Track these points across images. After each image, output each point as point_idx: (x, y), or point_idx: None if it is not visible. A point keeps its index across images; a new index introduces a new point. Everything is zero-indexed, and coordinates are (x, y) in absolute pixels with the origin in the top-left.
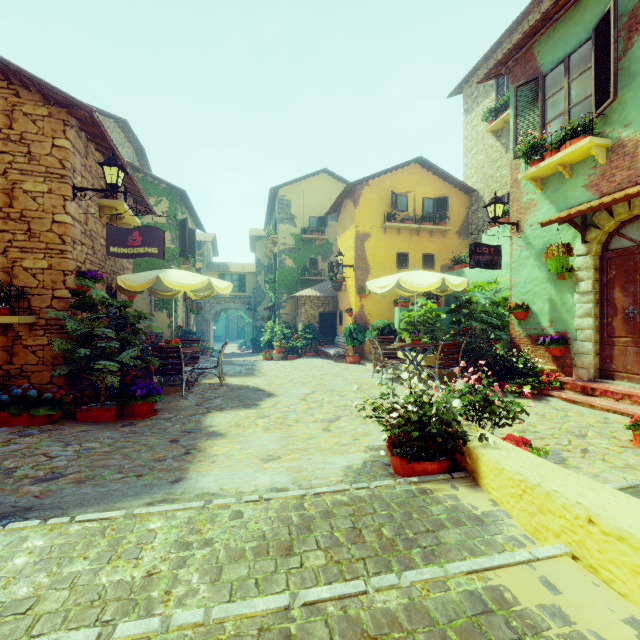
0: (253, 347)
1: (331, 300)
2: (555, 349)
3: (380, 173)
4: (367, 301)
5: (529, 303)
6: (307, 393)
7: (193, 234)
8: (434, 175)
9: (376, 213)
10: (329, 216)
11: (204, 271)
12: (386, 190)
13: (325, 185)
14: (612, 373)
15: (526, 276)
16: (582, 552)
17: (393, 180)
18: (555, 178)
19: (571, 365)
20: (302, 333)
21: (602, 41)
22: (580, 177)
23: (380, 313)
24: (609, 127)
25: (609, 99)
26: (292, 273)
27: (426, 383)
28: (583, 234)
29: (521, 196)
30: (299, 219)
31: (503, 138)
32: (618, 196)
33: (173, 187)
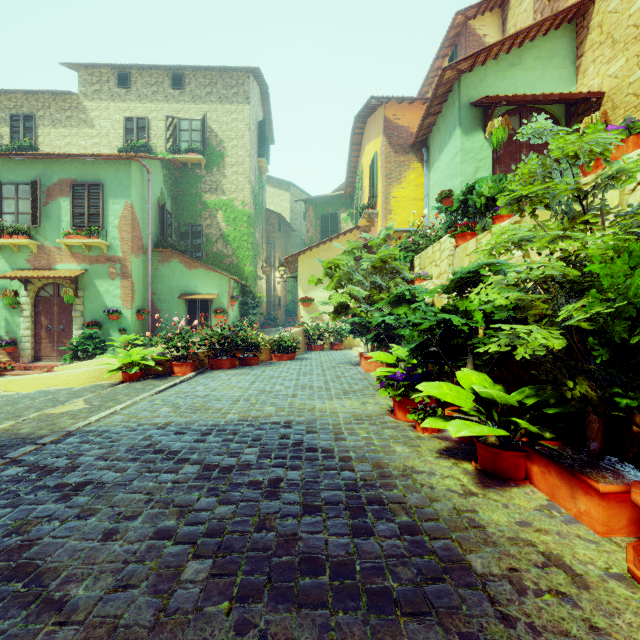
0: None
1: None
2: (9, 348)
3: None
4: None
5: None
6: None
7: None
8: None
9: None
10: None
11: None
12: None
13: None
14: (41, 357)
15: None
16: (8, 389)
17: None
18: (10, 248)
19: (19, 356)
20: None
21: (35, 192)
22: (25, 254)
23: None
24: (39, 236)
25: (38, 225)
26: None
27: None
28: (26, 286)
29: None
30: None
31: None
32: (41, 275)
33: None
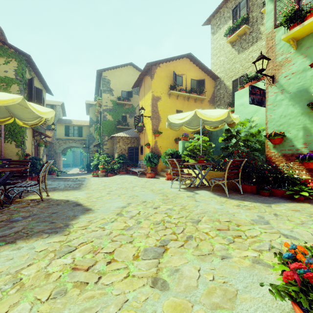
0: (87, 169)
1: (135, 140)
2: (312, 163)
3: (167, 59)
4: (159, 139)
5: (284, 132)
6: (122, 206)
7: (41, 92)
8: (197, 66)
9: (164, 85)
10: (133, 91)
11: (55, 123)
12: (170, 71)
13: (131, 73)
14: None
15: (281, 113)
16: None
17: (174, 66)
18: (309, 38)
19: None
20: (117, 159)
21: None
22: None
23: (166, 146)
24: None
25: None
26: (111, 124)
27: (213, 191)
28: None
29: (276, 57)
30: (115, 91)
31: (236, 46)
32: None
33: (20, 52)
